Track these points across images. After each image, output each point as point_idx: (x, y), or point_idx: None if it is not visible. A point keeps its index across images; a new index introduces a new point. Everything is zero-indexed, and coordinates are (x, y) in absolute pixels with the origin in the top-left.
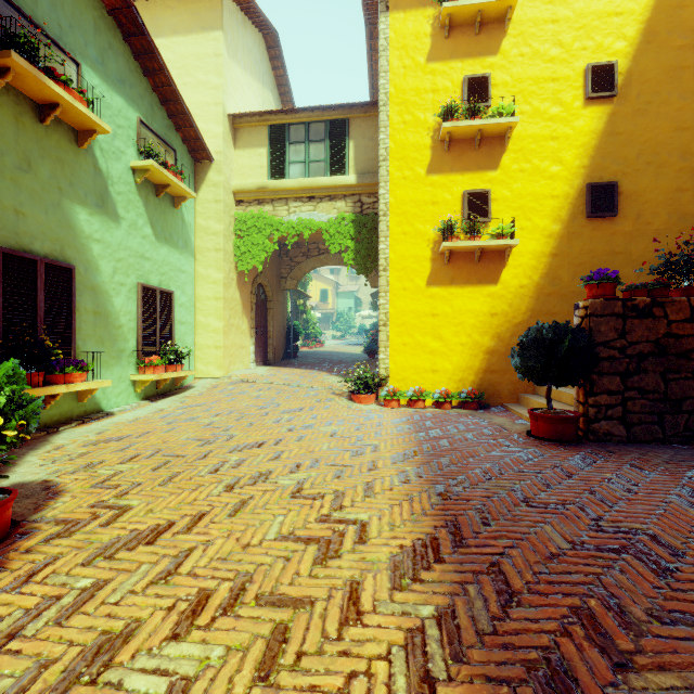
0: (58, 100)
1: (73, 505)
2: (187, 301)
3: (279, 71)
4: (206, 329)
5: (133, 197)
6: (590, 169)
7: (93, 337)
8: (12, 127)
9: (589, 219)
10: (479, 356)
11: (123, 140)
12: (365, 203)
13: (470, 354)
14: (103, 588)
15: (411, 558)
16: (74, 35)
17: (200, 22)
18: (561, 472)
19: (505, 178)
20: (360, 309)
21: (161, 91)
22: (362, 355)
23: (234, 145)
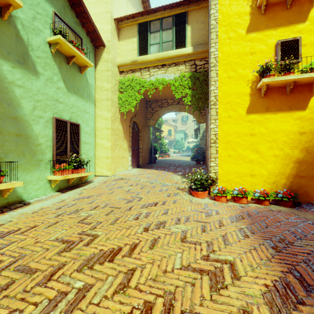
0: None
1: None
2: (89, 130)
3: (145, 4)
4: (101, 147)
5: (50, 62)
6: None
7: (15, 151)
8: None
9: None
10: (290, 164)
11: (41, 23)
12: (198, 65)
13: (281, 163)
14: None
15: None
16: None
17: None
18: None
19: (313, 27)
20: (187, 138)
21: None
22: (191, 161)
23: (118, 39)
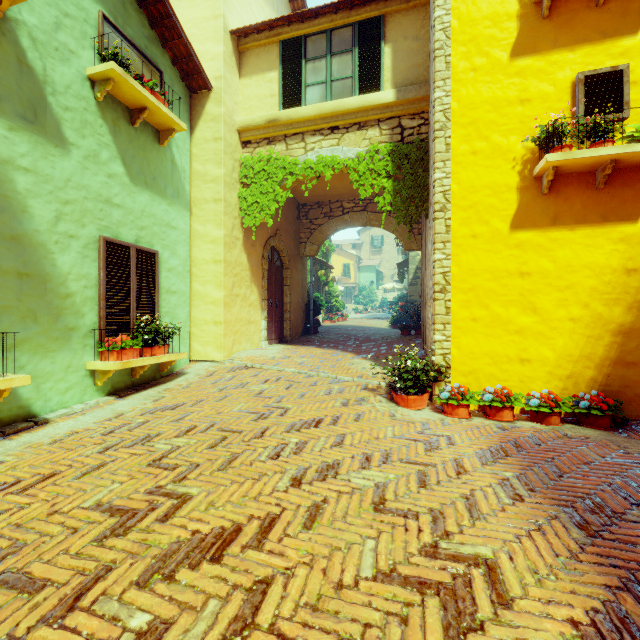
0: None
1: None
2: (179, 266)
3: (296, 2)
4: (204, 300)
5: (93, 119)
6: None
7: (17, 310)
8: None
9: None
10: (604, 338)
11: (73, 36)
12: (407, 127)
13: (586, 334)
14: None
15: None
16: None
17: None
18: None
19: None
20: (382, 283)
21: None
22: (390, 330)
23: (239, 73)
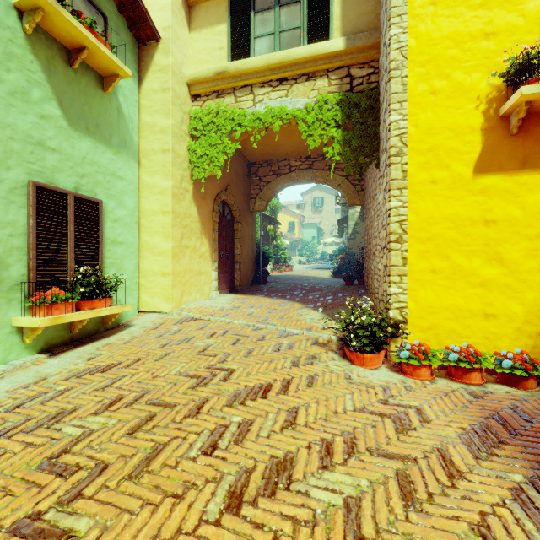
0: None
1: None
2: (126, 216)
3: None
4: (152, 251)
5: (21, 53)
6: None
7: None
8: None
9: None
10: None
11: None
12: (357, 77)
13: None
14: None
15: None
16: None
17: None
18: None
19: None
20: (322, 238)
21: None
22: (332, 279)
23: (189, 27)
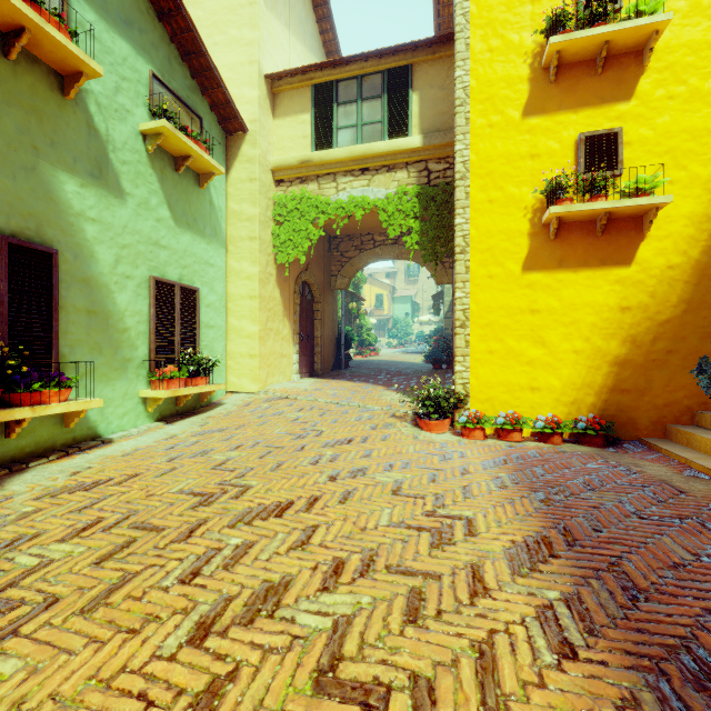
0: (22, 21)
1: None
2: (216, 301)
3: (327, 35)
4: (239, 334)
5: (144, 170)
6: None
7: (86, 343)
8: None
9: None
10: (603, 368)
11: (129, 96)
12: (434, 171)
13: (587, 365)
14: None
15: None
16: None
17: None
18: None
19: (644, 110)
20: (418, 315)
21: (180, 42)
22: (424, 364)
23: (273, 114)
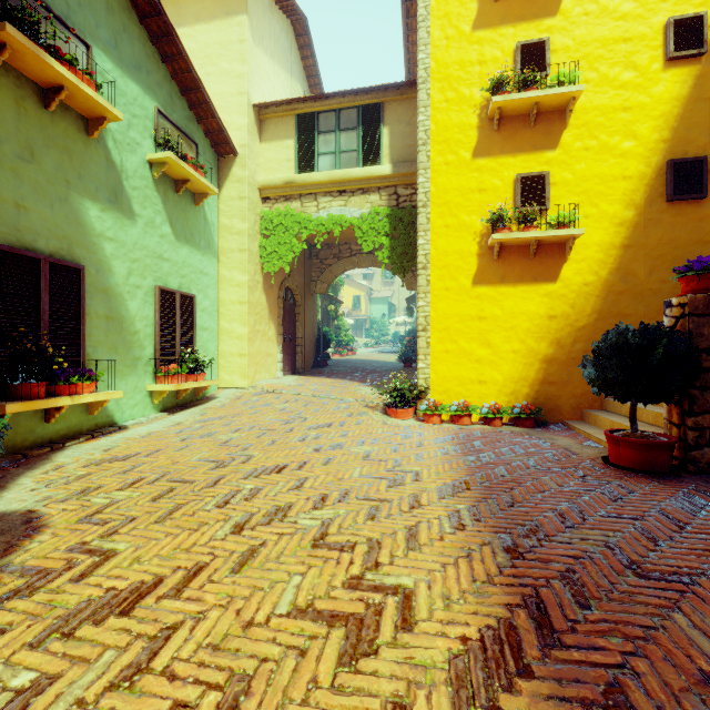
0: (62, 82)
1: (49, 547)
2: (209, 306)
3: (308, 60)
4: (230, 335)
5: (151, 193)
6: (671, 143)
7: (105, 344)
8: (12, 112)
9: (670, 203)
10: (535, 365)
11: (138, 131)
12: (402, 195)
13: (523, 362)
14: (44, 691)
15: (481, 664)
16: (83, 14)
17: (223, 7)
18: (666, 519)
19: (566, 158)
20: (394, 315)
21: (180, 79)
22: (397, 363)
23: (260, 138)
